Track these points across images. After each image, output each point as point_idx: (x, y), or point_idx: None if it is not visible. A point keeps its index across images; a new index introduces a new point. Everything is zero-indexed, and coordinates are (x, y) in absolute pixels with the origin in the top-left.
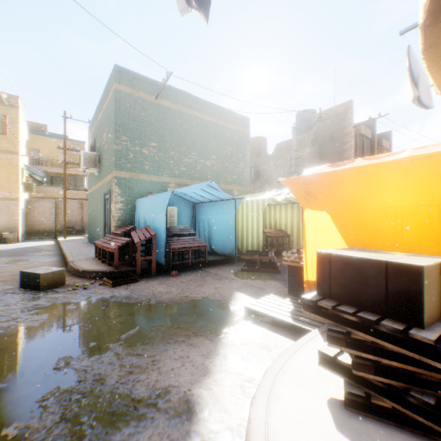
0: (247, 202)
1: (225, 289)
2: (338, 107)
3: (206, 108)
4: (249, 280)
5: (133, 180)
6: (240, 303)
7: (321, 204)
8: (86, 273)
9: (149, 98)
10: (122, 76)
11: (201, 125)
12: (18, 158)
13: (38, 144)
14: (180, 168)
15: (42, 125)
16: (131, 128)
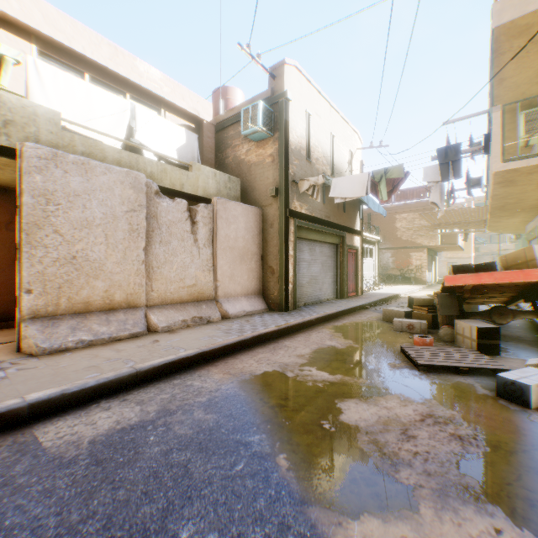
0: None
1: None
2: None
3: None
4: None
5: None
6: None
7: None
8: None
9: None
10: None
11: None
12: (470, 235)
13: None
14: None
15: (480, 197)
16: None
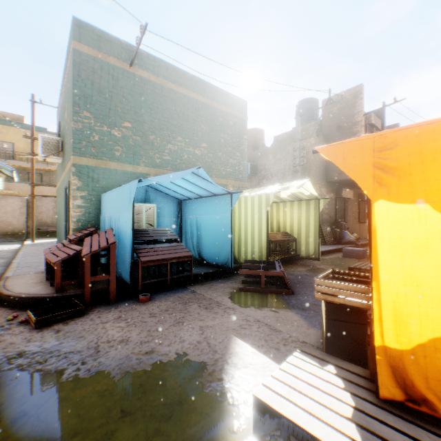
0: (245, 198)
1: (217, 330)
2: (346, 93)
3: (195, 85)
4: (252, 310)
5: (99, 169)
6: (242, 371)
7: (416, 189)
8: (11, 299)
9: (122, 66)
10: (84, 34)
11: (189, 105)
12: None
13: (12, 136)
14: (162, 156)
15: (18, 116)
16: (96, 102)
